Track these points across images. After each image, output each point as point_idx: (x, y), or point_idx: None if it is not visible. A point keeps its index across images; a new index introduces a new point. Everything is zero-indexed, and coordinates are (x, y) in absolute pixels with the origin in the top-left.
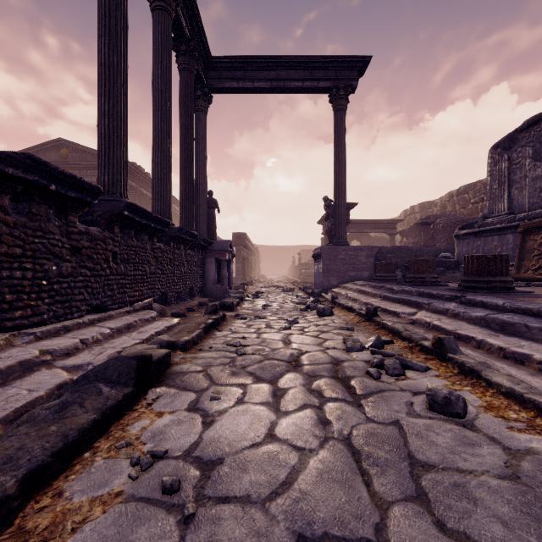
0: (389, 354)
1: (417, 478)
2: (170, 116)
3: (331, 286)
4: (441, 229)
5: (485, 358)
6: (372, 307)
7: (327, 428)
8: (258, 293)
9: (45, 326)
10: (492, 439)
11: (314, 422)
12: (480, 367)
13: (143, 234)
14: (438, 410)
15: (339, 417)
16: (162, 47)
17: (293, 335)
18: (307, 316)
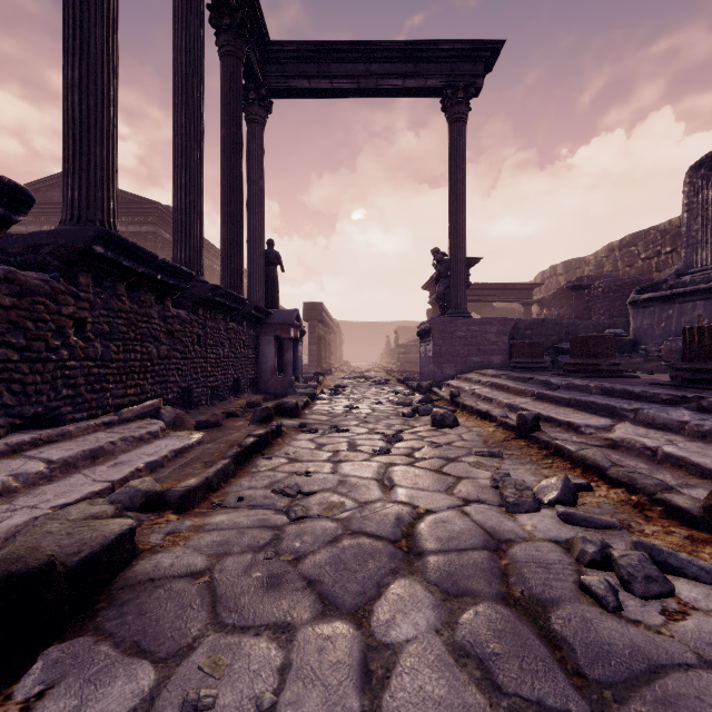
0: (603, 523)
1: None
2: (201, 114)
3: (446, 377)
4: (601, 296)
5: None
6: (530, 415)
7: None
8: (339, 387)
9: None
10: None
11: None
12: None
13: (144, 291)
14: None
15: None
16: (187, 6)
17: (396, 468)
18: (416, 426)
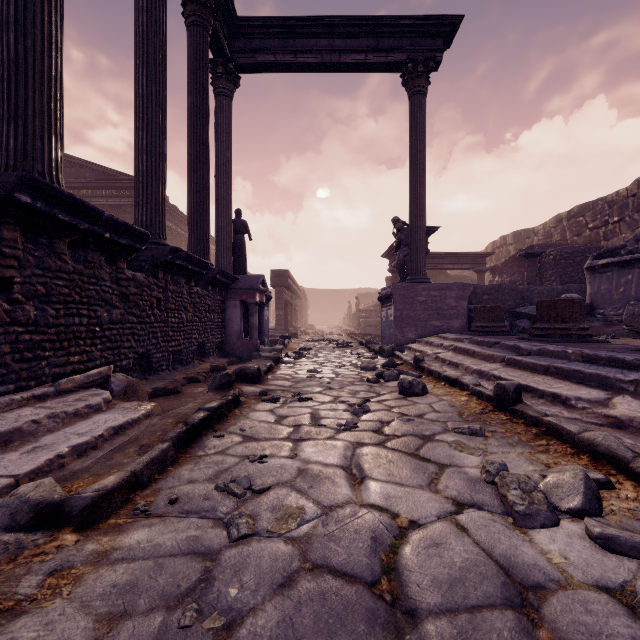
0: None
1: None
2: (163, 76)
3: (407, 341)
4: (552, 263)
5: None
6: (511, 386)
7: None
8: (303, 350)
9: None
10: None
11: None
12: None
13: (91, 251)
14: None
15: None
16: None
17: (366, 450)
18: (382, 394)
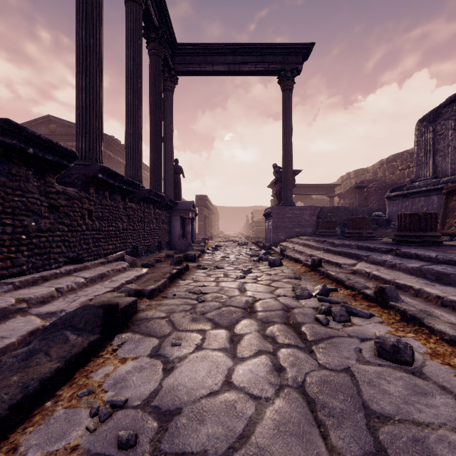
0: (335, 301)
1: (374, 431)
2: (141, 93)
3: (280, 241)
4: (373, 192)
5: (424, 306)
6: (317, 259)
7: (281, 375)
8: (217, 246)
9: (24, 276)
10: (443, 388)
11: (269, 368)
12: (422, 314)
13: (116, 194)
14: (386, 357)
15: (292, 363)
16: (133, 34)
17: (248, 284)
18: (260, 266)
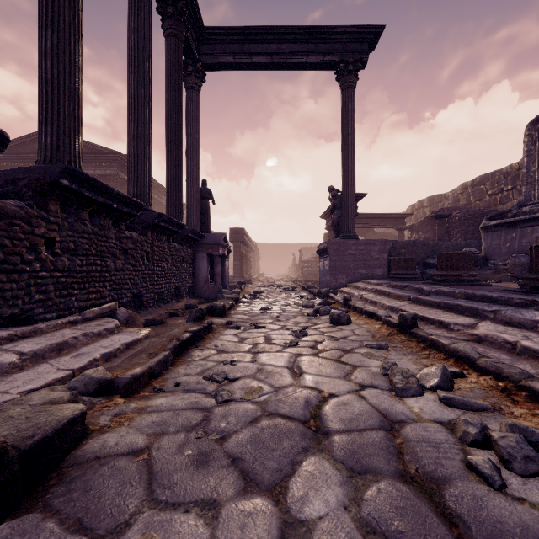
0: (478, 406)
1: None
2: (149, 80)
3: (339, 285)
4: (458, 223)
5: None
6: (409, 315)
7: None
8: (257, 293)
9: None
10: None
11: None
12: None
13: (103, 217)
14: None
15: None
16: None
17: (304, 358)
18: (318, 324)
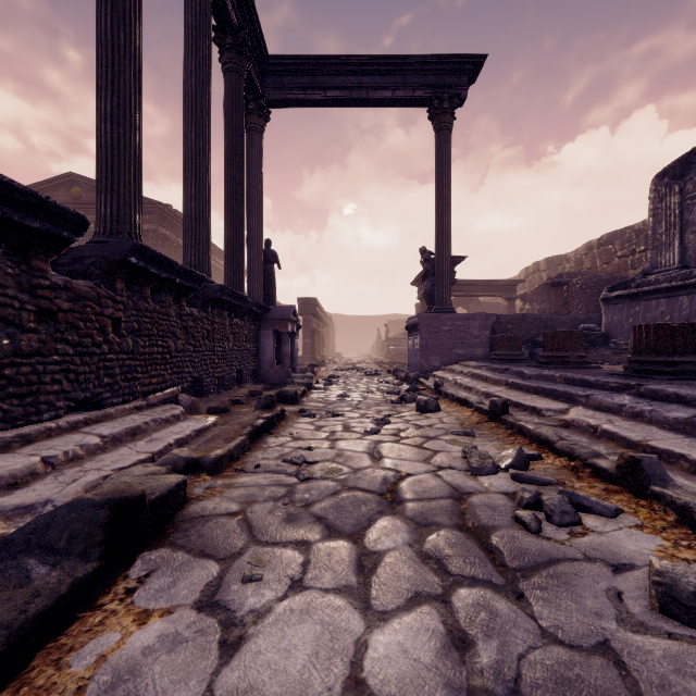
0: (543, 481)
1: None
2: (209, 130)
3: (432, 368)
4: (578, 292)
5: None
6: (500, 401)
7: (468, 661)
8: (332, 378)
9: None
10: None
11: (440, 642)
12: None
13: (165, 293)
14: (681, 616)
15: (486, 628)
16: (196, 33)
17: (384, 444)
18: (403, 412)
